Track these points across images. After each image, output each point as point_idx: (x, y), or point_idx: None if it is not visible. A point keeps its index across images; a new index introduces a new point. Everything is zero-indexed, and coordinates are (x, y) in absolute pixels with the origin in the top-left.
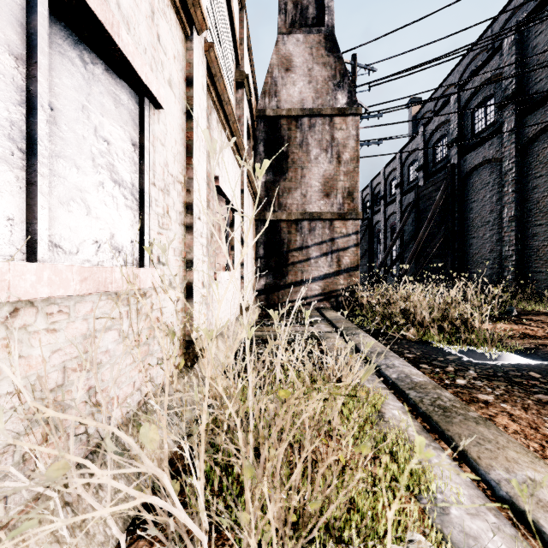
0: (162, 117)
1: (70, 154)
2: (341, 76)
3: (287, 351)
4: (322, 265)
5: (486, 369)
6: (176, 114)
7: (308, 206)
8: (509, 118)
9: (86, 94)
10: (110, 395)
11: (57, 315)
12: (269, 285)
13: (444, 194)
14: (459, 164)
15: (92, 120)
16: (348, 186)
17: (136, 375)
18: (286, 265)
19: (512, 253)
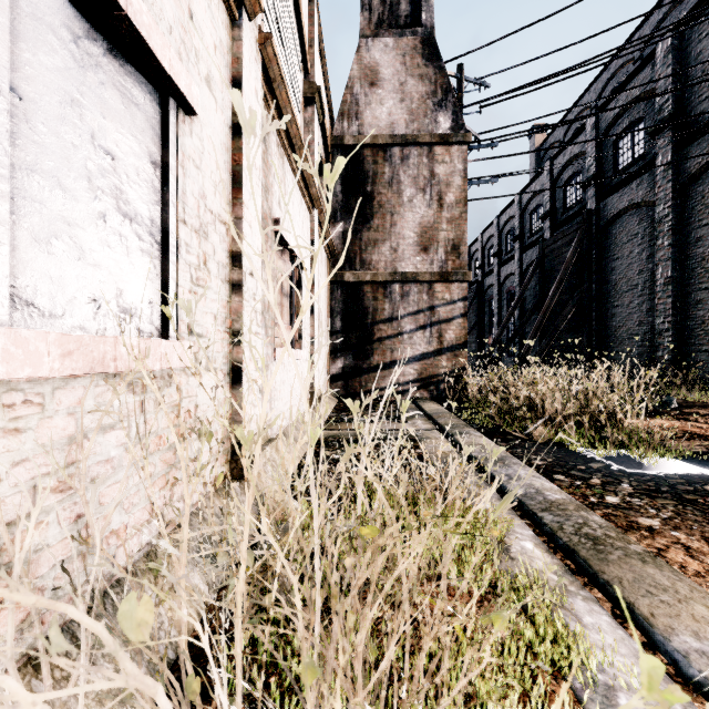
0: (196, 128)
1: (51, 168)
2: (443, 92)
3: (372, 456)
4: (418, 342)
5: (645, 481)
6: (218, 127)
7: (400, 264)
8: (665, 148)
9: (77, 82)
10: (114, 524)
11: (22, 407)
12: (348, 368)
13: (578, 249)
14: (597, 210)
15: (88, 121)
16: (453, 237)
17: (156, 494)
18: (371, 342)
19: (668, 325)
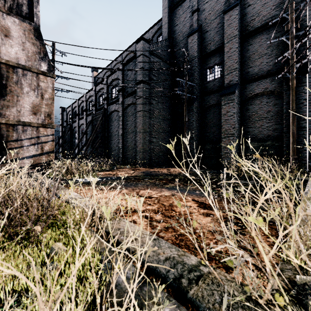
0: None
1: None
2: (44, 54)
3: None
4: (31, 150)
5: (84, 182)
6: None
7: (22, 118)
8: (121, 97)
9: None
10: None
11: None
12: None
13: (102, 120)
14: (107, 109)
15: None
16: (48, 111)
17: None
18: (5, 150)
19: (121, 147)
